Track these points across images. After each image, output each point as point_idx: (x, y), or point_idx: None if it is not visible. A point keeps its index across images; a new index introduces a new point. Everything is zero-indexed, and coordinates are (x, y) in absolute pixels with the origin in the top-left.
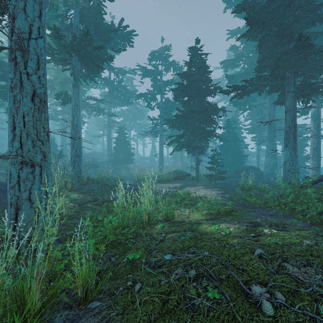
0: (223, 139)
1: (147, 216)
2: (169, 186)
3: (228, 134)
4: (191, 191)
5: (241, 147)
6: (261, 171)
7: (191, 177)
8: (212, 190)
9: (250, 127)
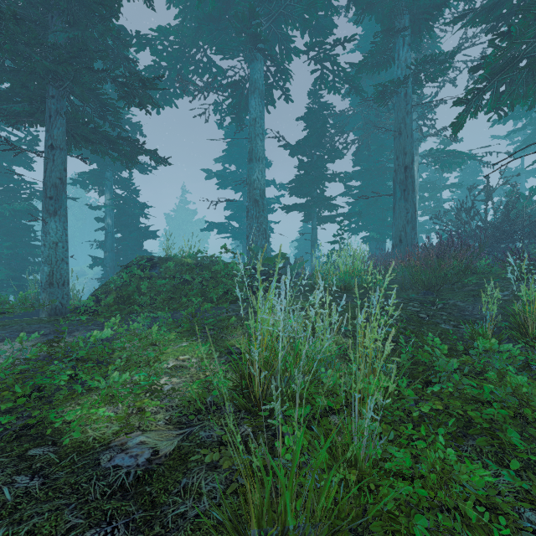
0: None
1: None
2: None
3: None
4: None
5: None
6: None
7: None
8: None
9: None
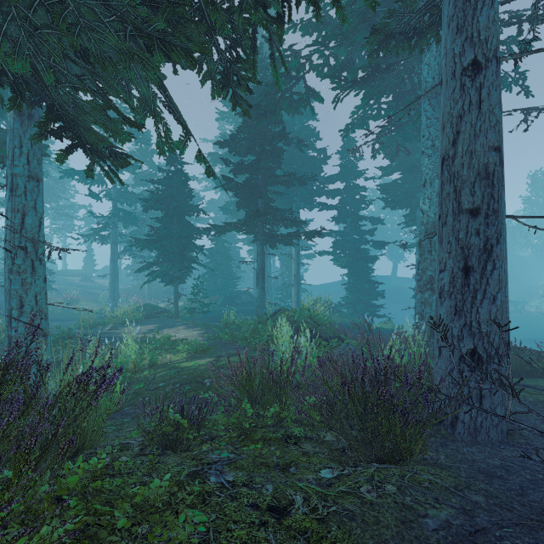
0: (211, 255)
1: (133, 365)
2: (141, 330)
3: (218, 249)
4: (170, 334)
5: (236, 261)
6: (254, 296)
7: (168, 314)
8: (194, 329)
9: (245, 238)
